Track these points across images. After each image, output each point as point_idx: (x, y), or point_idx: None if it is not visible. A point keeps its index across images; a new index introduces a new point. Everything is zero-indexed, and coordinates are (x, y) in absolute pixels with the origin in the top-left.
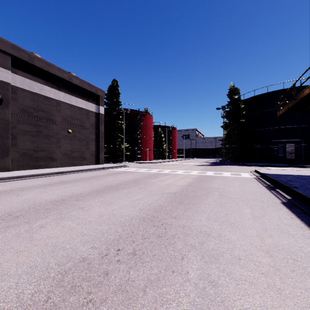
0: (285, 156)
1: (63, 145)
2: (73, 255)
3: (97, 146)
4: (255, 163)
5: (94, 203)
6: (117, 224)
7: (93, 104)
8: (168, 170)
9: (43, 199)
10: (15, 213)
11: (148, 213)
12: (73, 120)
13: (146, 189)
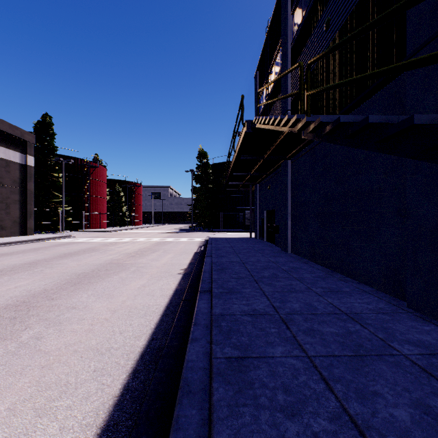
0: (245, 222)
1: None
2: (77, 273)
3: (23, 210)
4: (221, 229)
5: (66, 261)
6: (93, 265)
7: (17, 153)
8: (128, 239)
9: (13, 264)
10: (5, 270)
11: (111, 261)
12: None
13: (106, 253)
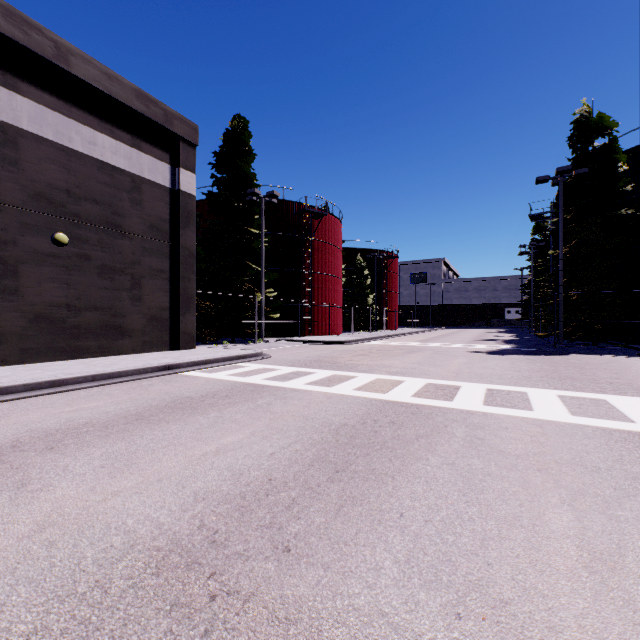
0: None
1: (30, 286)
2: None
3: (172, 291)
4: None
5: None
6: None
7: (158, 162)
8: (410, 383)
9: None
10: None
11: None
12: (76, 204)
13: None
